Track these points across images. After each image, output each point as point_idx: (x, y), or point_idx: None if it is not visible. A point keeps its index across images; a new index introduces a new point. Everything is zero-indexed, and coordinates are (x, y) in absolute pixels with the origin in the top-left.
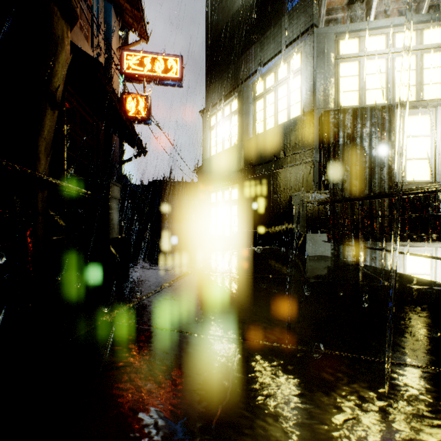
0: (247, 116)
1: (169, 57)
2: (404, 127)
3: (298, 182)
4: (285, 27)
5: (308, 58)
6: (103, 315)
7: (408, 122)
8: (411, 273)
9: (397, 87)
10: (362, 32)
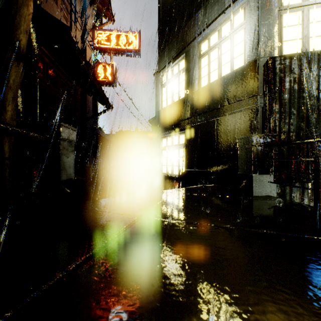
0: (193, 72)
1: (129, 34)
2: None
3: (242, 127)
4: None
5: (252, 11)
6: None
7: None
8: None
9: None
10: None
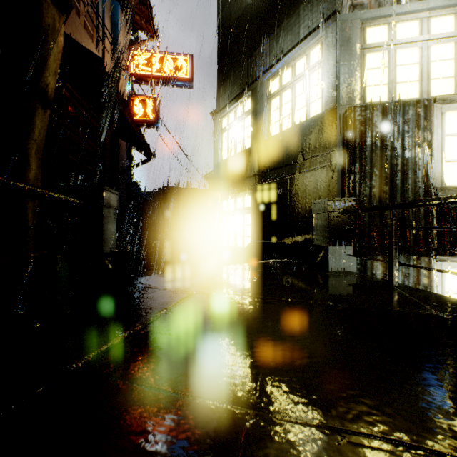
0: (262, 116)
1: (178, 56)
2: (443, 124)
3: (319, 188)
4: (304, 15)
5: (330, 48)
6: (74, 360)
7: (448, 119)
8: (451, 292)
9: (433, 79)
10: (392, 18)
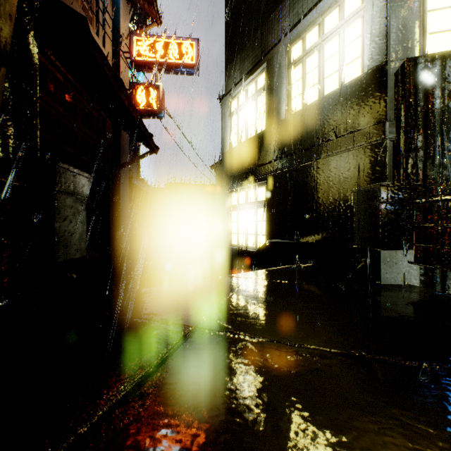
0: (279, 91)
1: (183, 41)
2: None
3: (359, 173)
4: None
5: None
6: None
7: None
8: None
9: None
10: None
